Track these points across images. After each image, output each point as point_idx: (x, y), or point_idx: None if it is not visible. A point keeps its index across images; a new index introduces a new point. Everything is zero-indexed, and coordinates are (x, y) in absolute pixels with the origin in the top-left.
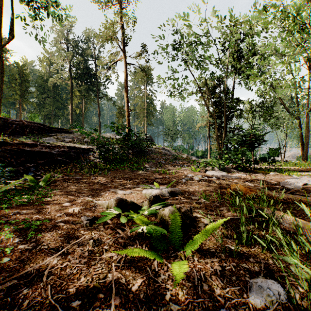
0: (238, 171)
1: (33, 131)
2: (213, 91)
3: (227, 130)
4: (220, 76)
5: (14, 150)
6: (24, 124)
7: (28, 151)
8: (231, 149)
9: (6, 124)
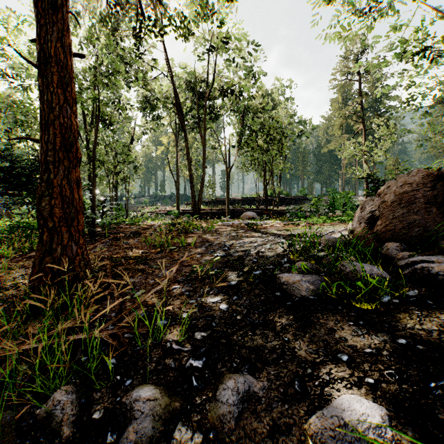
0: None
1: (296, 202)
2: None
3: None
4: None
5: (278, 212)
6: (291, 198)
7: (282, 213)
8: None
9: (284, 199)
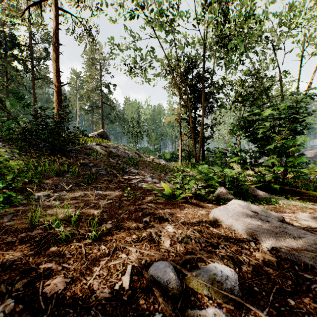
0: (280, 198)
1: None
2: (186, 77)
3: (203, 125)
4: (195, 56)
5: None
6: None
7: None
8: (209, 150)
9: None
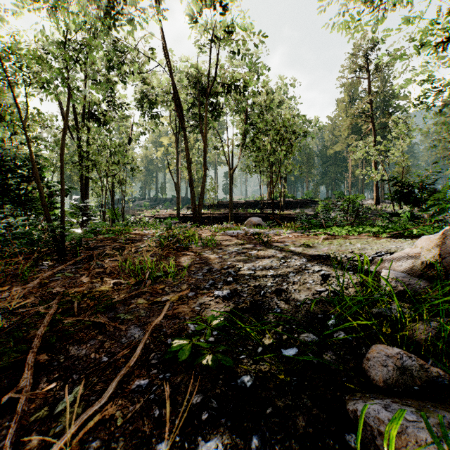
0: None
1: (301, 205)
2: None
3: None
4: None
5: (284, 217)
6: (297, 202)
7: (288, 217)
8: None
9: (289, 203)
